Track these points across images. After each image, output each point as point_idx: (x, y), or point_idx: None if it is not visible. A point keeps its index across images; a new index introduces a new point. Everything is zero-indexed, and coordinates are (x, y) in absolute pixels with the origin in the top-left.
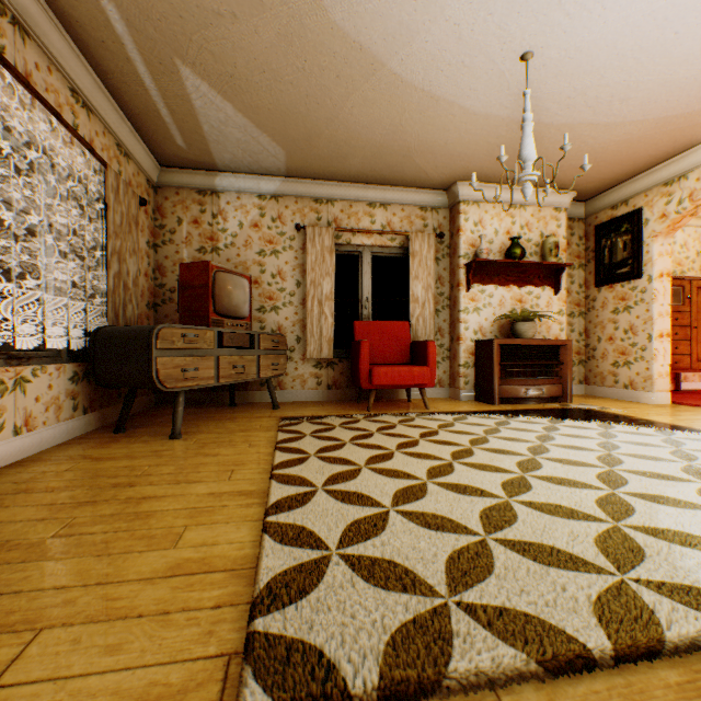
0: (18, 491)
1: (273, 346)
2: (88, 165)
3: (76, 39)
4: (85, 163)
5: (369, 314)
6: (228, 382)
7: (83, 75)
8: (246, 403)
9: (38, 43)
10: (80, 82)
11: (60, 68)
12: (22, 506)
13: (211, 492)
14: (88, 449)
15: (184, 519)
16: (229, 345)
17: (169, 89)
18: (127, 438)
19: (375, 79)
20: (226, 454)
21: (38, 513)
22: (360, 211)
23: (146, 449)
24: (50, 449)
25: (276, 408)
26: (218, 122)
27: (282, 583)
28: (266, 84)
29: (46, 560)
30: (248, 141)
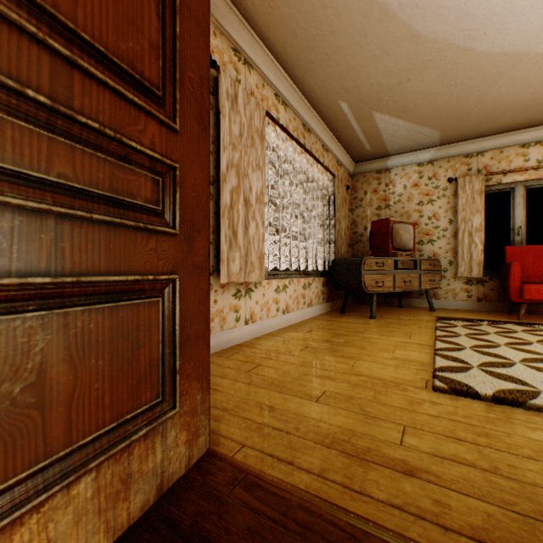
0: (318, 327)
1: (429, 268)
2: (326, 179)
3: (325, 123)
4: (326, 178)
5: (521, 240)
6: (399, 290)
7: (326, 136)
8: (408, 306)
9: (313, 133)
10: (325, 141)
11: (319, 139)
12: (323, 332)
13: (401, 341)
14: (332, 318)
15: (391, 346)
16: (400, 268)
17: (365, 126)
18: (347, 316)
19: (519, 65)
20: (403, 328)
21: (331, 334)
22: (511, 154)
23: (359, 321)
24: (317, 316)
25: (431, 310)
26: (392, 131)
27: (446, 368)
28: (426, 102)
29: (344, 346)
30: (411, 135)
